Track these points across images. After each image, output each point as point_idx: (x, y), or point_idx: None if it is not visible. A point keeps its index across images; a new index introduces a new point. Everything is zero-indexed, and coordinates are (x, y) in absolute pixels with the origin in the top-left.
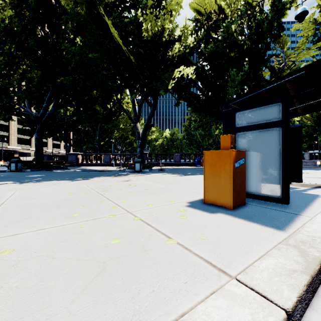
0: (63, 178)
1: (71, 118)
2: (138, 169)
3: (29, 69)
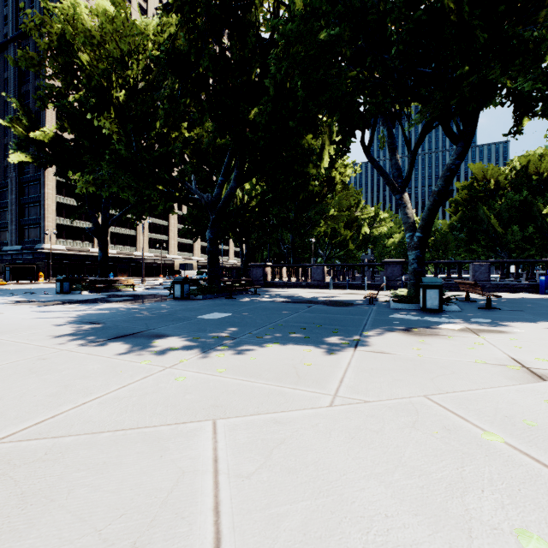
0: (284, 330)
1: (264, 198)
2: (433, 305)
3: (199, 117)
